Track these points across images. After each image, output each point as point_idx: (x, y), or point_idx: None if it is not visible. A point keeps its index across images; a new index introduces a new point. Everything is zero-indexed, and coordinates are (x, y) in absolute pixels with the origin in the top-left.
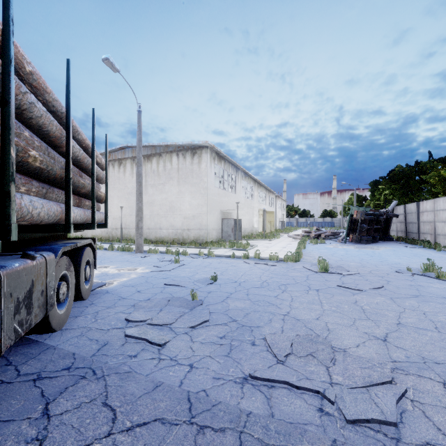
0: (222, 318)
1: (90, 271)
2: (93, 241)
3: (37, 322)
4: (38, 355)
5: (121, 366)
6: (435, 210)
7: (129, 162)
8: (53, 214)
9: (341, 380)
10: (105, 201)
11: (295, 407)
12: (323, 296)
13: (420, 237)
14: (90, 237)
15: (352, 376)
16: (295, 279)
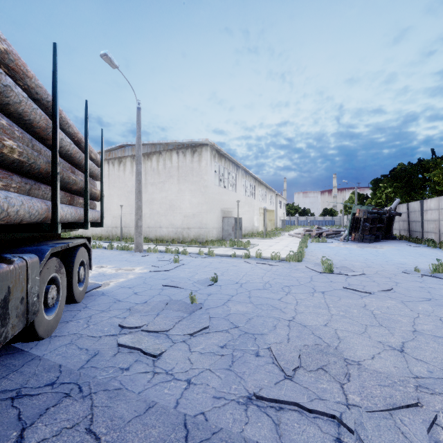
0: (223, 324)
1: (85, 272)
2: (88, 241)
3: (15, 333)
4: (21, 367)
5: (111, 381)
6: (439, 209)
7: (129, 160)
8: (36, 212)
9: (359, 401)
10: (101, 199)
11: (309, 436)
12: (329, 299)
13: (424, 236)
14: (90, 235)
15: (370, 396)
16: (298, 280)
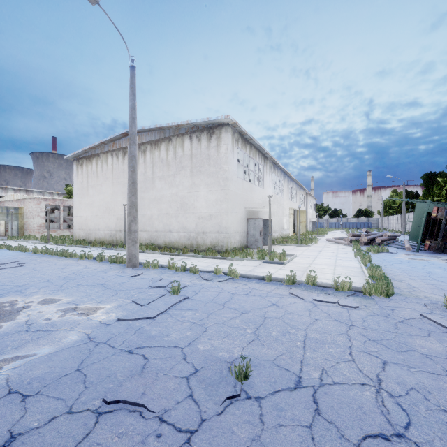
0: None
1: None
2: None
3: None
4: None
5: None
6: None
7: None
8: None
9: None
10: None
11: None
12: None
13: None
14: (93, 240)
15: None
16: None
